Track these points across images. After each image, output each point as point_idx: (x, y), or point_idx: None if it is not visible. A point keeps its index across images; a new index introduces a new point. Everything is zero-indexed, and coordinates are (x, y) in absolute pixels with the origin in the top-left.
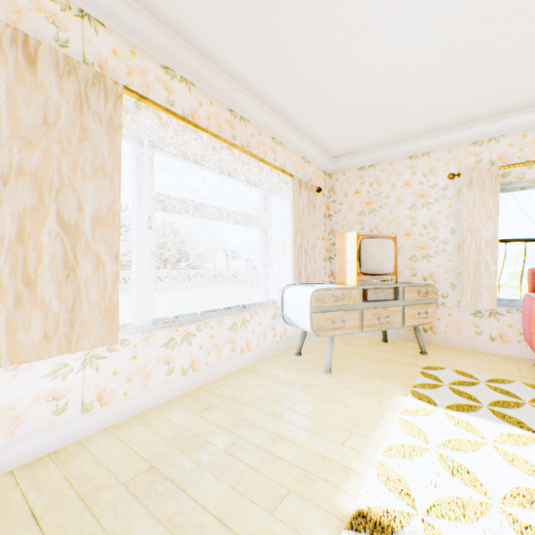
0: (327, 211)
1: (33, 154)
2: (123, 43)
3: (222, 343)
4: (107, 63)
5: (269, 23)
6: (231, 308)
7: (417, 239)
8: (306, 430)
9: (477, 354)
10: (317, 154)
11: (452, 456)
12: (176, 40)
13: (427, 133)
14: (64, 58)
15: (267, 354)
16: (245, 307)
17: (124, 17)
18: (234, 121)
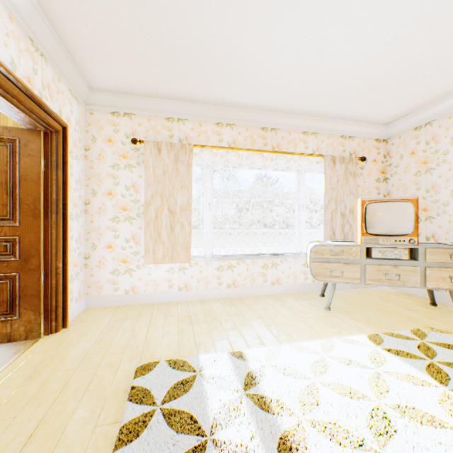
0: (381, 175)
1: (160, 185)
2: (195, 123)
3: (255, 275)
4: (189, 136)
5: (259, 82)
6: (265, 254)
7: None
8: (265, 326)
9: None
10: (360, 128)
11: (334, 363)
12: (220, 108)
13: None
14: (170, 144)
15: (296, 290)
16: (277, 255)
17: (195, 112)
18: (265, 134)
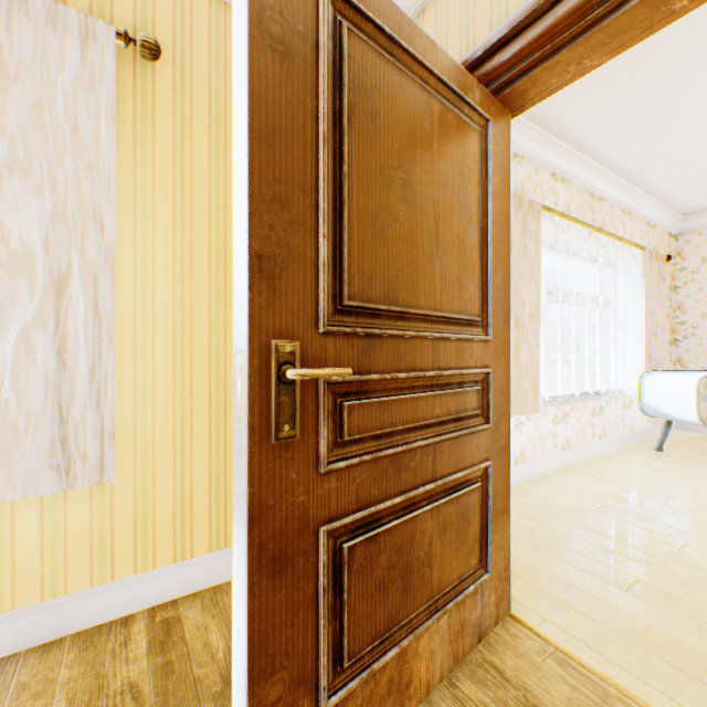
0: (671, 282)
1: None
2: (531, 166)
3: (585, 427)
4: (524, 188)
5: (674, 118)
6: (586, 393)
7: None
8: None
9: None
10: (663, 215)
11: None
12: (566, 149)
13: None
14: (517, 197)
15: (617, 446)
16: (597, 393)
17: (536, 146)
18: (593, 204)
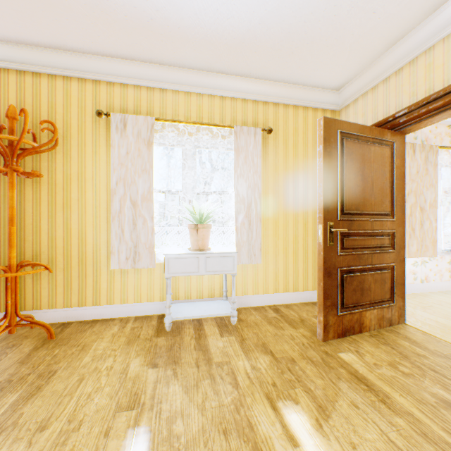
0: None
1: (413, 184)
2: (432, 125)
3: None
4: (427, 138)
5: None
6: None
7: None
8: None
9: None
10: None
11: None
12: None
13: None
14: (421, 145)
15: None
16: None
17: None
18: None
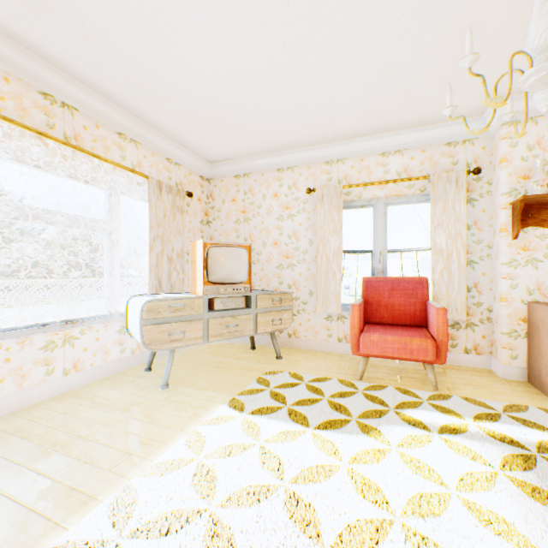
0: (206, 217)
1: None
2: None
3: (29, 367)
4: None
5: None
6: (50, 324)
7: (284, 249)
8: (79, 460)
9: (327, 354)
10: (188, 157)
11: (216, 463)
12: None
13: (290, 148)
14: None
15: (109, 372)
16: (74, 322)
17: None
18: (51, 107)
